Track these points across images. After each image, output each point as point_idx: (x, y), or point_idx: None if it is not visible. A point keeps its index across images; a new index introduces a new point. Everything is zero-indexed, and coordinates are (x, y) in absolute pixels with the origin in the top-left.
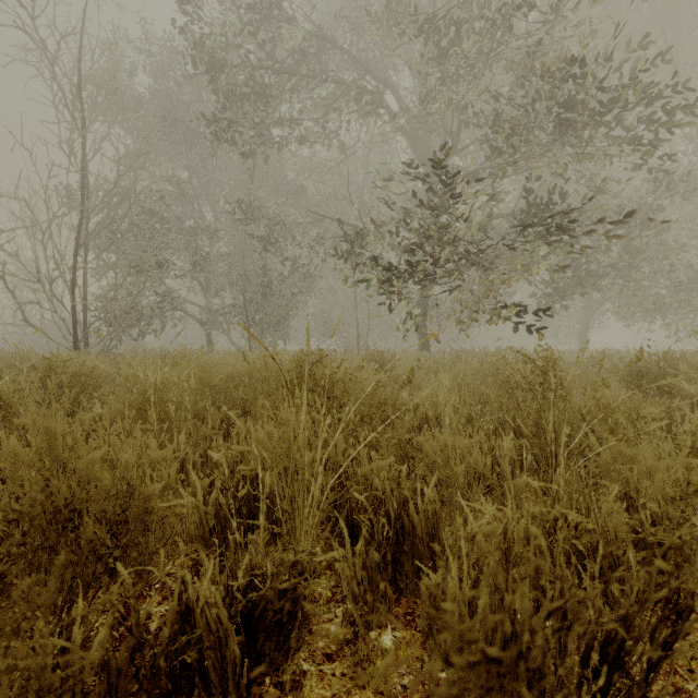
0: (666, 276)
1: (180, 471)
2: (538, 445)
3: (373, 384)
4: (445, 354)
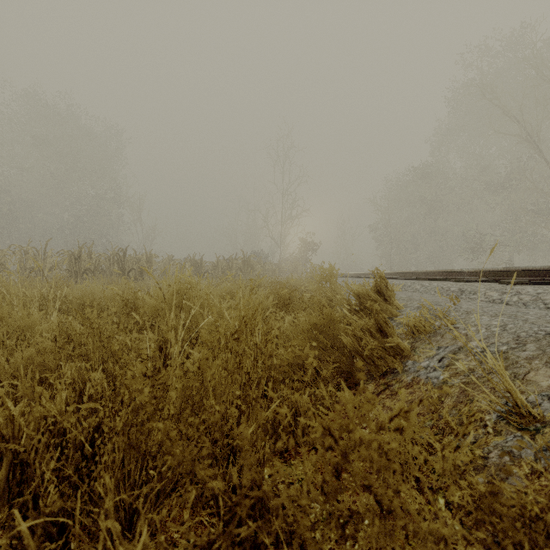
0: None
1: None
2: None
3: None
4: None
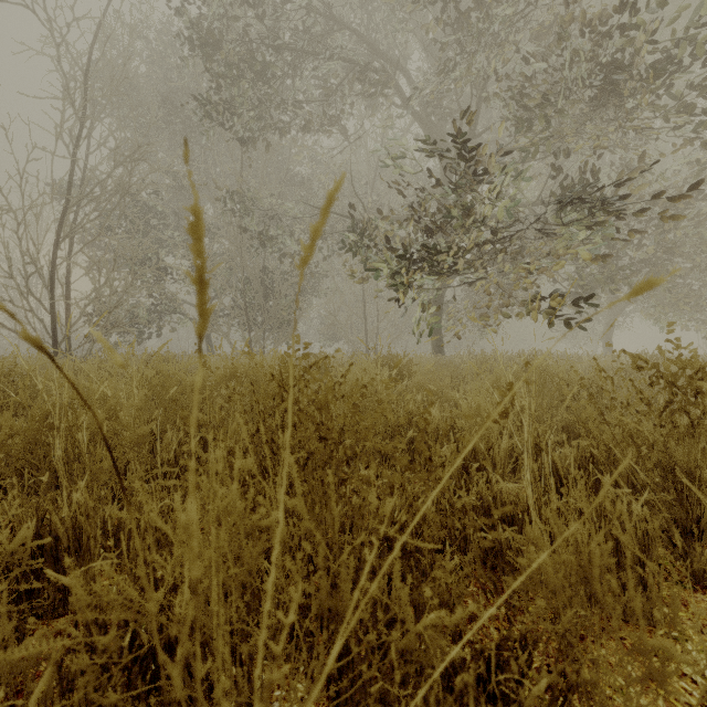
0: (705, 273)
1: (77, 551)
2: (665, 501)
3: (464, 453)
4: (463, 359)
